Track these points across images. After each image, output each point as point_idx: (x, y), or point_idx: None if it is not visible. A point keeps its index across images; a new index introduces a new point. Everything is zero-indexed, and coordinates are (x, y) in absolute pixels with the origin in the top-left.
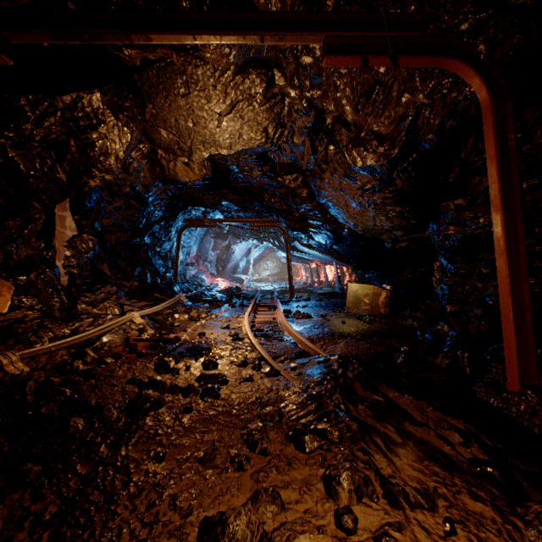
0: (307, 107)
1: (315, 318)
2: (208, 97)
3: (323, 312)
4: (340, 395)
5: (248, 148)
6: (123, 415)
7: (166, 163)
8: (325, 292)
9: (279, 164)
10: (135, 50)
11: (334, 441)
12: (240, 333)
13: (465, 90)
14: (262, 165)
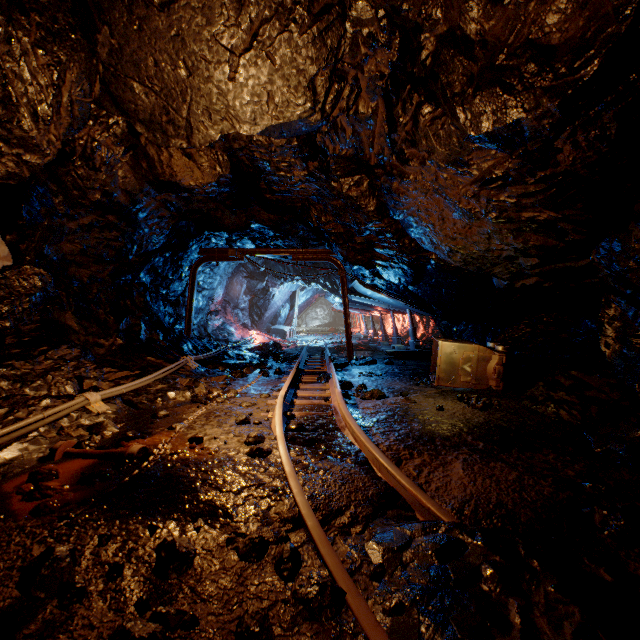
0: (387, 28)
1: (390, 397)
2: (208, 11)
3: (400, 384)
4: None
5: (284, 122)
6: None
7: (156, 154)
8: (396, 351)
9: (333, 158)
10: None
11: None
12: (267, 434)
13: None
14: (308, 159)
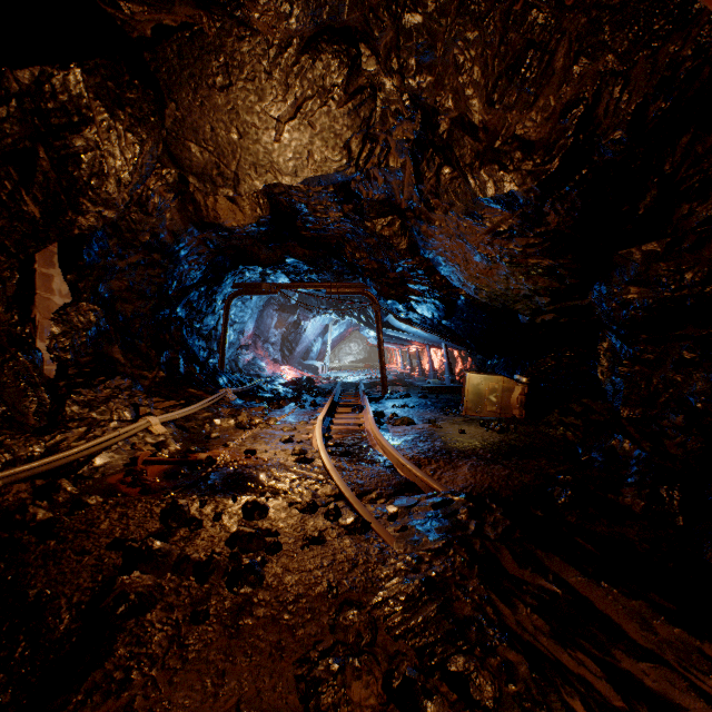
0: (411, 107)
1: (419, 424)
2: (260, 92)
3: (431, 414)
4: (482, 583)
5: (322, 175)
6: (77, 625)
7: (202, 199)
8: (431, 385)
9: (366, 202)
10: (139, 6)
11: (486, 706)
12: (309, 449)
13: (699, 35)
14: (343, 202)
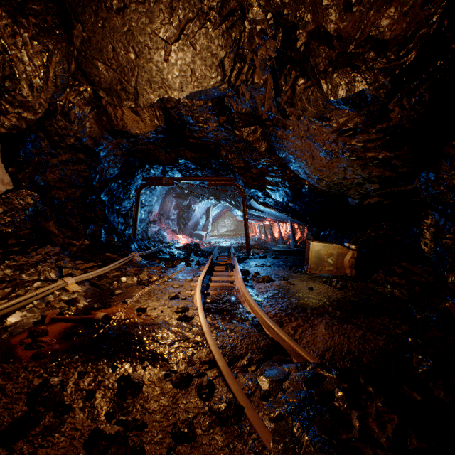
0: (274, 26)
1: (276, 281)
2: (150, 14)
3: (283, 272)
4: None
5: (202, 90)
6: None
7: (112, 111)
8: (281, 249)
9: (236, 114)
10: None
11: None
12: (191, 306)
13: None
14: (219, 115)
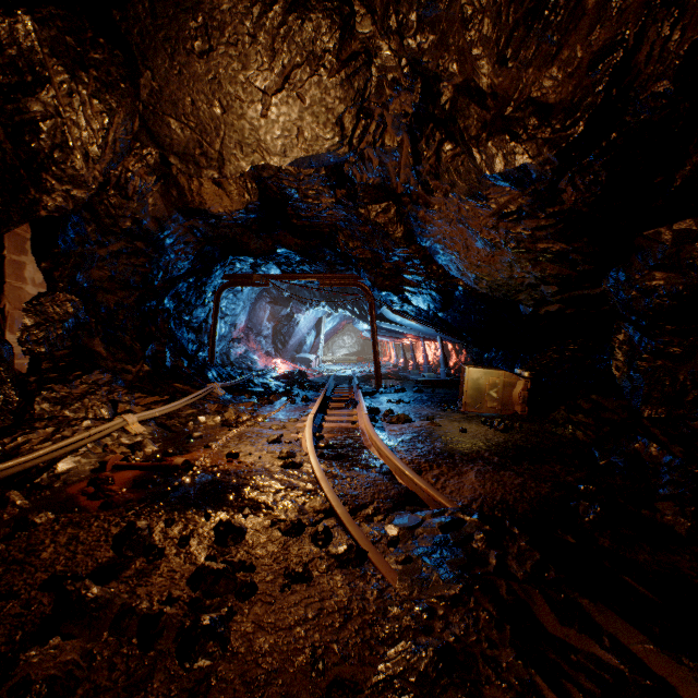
0: (410, 75)
1: (417, 421)
2: (244, 58)
3: (428, 410)
4: (520, 656)
5: (312, 155)
6: None
7: (186, 183)
8: (426, 379)
9: (360, 186)
10: None
11: None
12: (298, 451)
13: None
14: (336, 187)
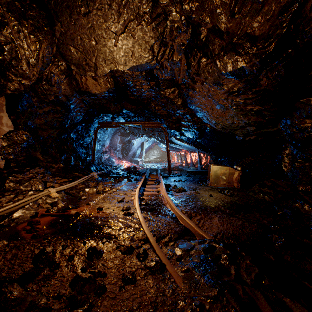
0: (185, 24)
1: (188, 191)
2: (105, 16)
3: (193, 185)
4: None
5: (139, 64)
6: None
7: (79, 78)
8: (191, 170)
9: (161, 80)
10: None
11: None
12: (132, 206)
13: None
14: (150, 80)
